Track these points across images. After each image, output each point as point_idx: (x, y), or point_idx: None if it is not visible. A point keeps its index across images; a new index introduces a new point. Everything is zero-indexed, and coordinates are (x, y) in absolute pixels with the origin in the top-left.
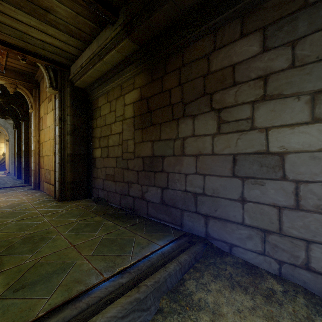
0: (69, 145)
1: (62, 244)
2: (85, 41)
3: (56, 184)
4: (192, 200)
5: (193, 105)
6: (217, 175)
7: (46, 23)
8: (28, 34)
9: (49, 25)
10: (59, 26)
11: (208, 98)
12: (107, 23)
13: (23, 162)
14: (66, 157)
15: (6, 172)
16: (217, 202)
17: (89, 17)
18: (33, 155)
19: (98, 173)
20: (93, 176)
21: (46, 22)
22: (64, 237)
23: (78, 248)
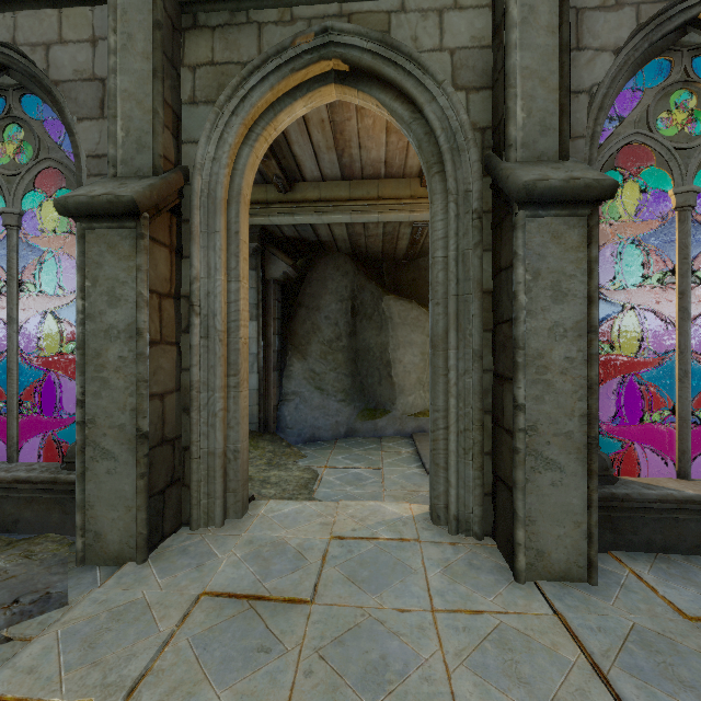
0: None
1: None
2: None
3: None
4: None
5: None
6: None
7: None
8: None
9: None
10: None
11: None
12: None
13: None
14: None
15: None
16: None
17: None
18: None
19: None
20: None
21: None
22: None
23: None
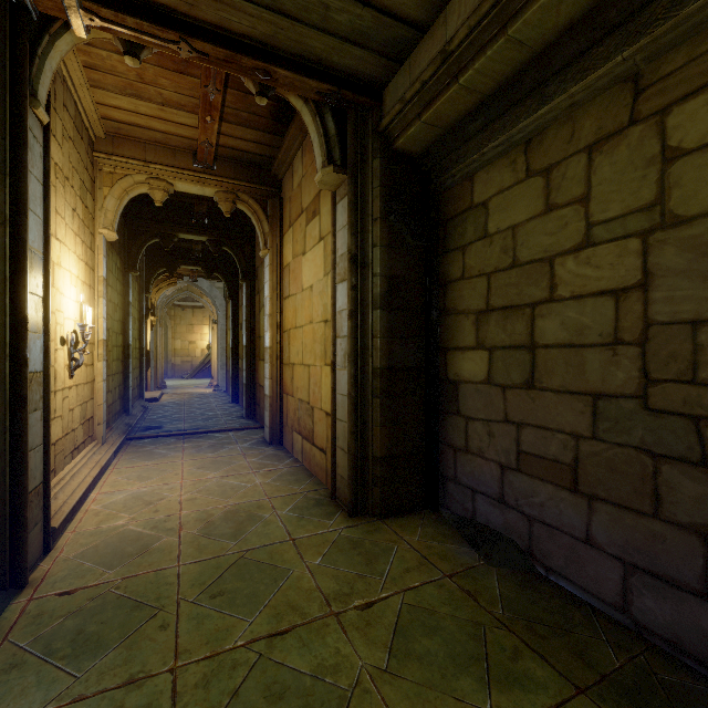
0: (378, 341)
1: None
2: None
3: (335, 457)
4: None
5: None
6: None
7: None
8: None
9: None
10: None
11: None
12: None
13: (245, 372)
14: (370, 380)
15: (212, 382)
16: None
17: None
18: (268, 360)
19: (475, 438)
20: (446, 440)
21: None
22: None
23: None
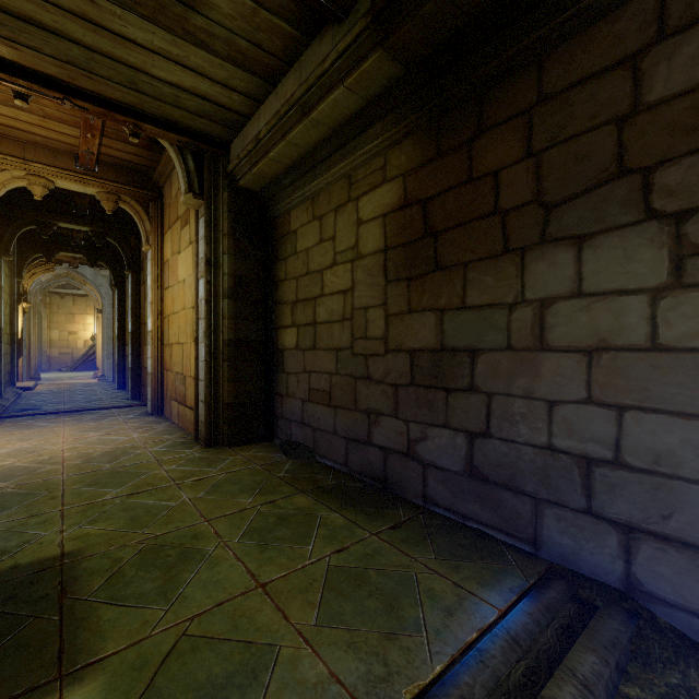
0: (227, 321)
1: (232, 577)
2: (268, 75)
3: (198, 409)
4: (573, 478)
5: (579, 208)
6: (670, 411)
7: (186, 39)
8: (146, 72)
9: (191, 45)
10: (214, 45)
11: (635, 185)
12: (325, 21)
13: (131, 356)
14: (221, 349)
15: (97, 374)
16: (670, 492)
17: (285, 11)
18: (150, 341)
19: (291, 386)
20: (277, 391)
21: (185, 37)
22: (233, 554)
23: (274, 595)
